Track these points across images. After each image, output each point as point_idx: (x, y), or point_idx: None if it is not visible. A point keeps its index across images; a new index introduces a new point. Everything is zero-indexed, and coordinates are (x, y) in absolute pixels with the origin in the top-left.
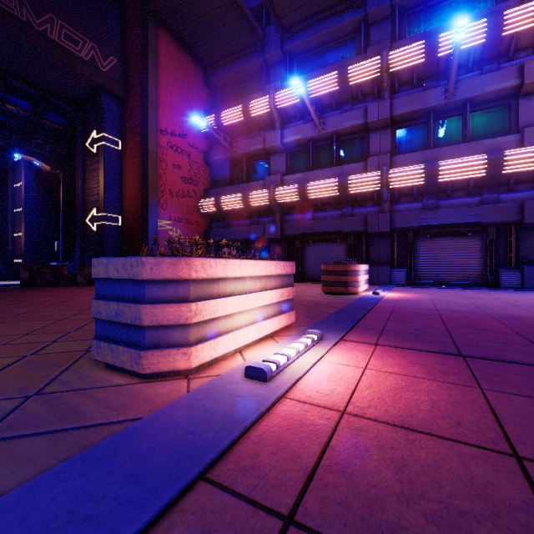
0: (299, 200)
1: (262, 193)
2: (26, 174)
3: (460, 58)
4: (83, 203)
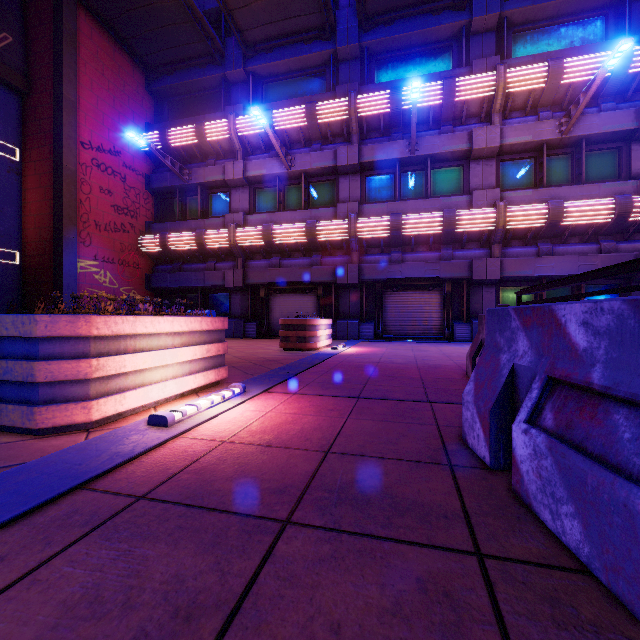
0: (265, 244)
1: (220, 234)
2: None
3: (422, 115)
4: None
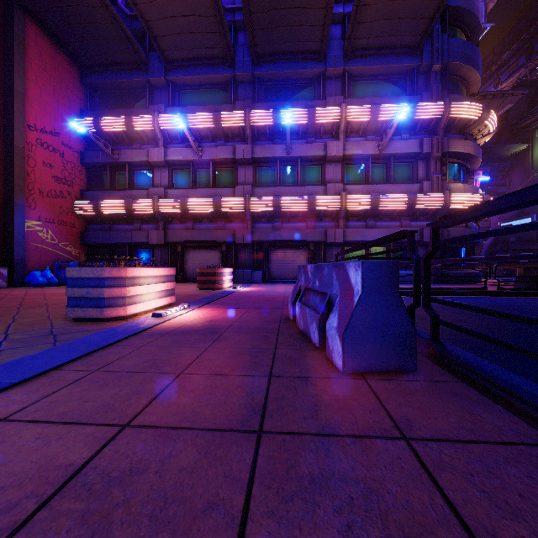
0: (181, 212)
1: (146, 203)
2: None
3: (295, 128)
4: None
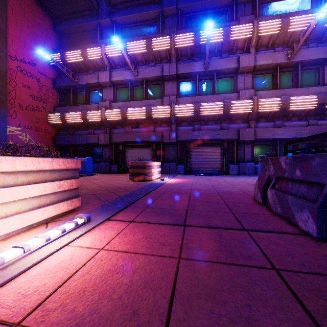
0: (122, 119)
1: (96, 113)
2: None
3: (211, 47)
4: None
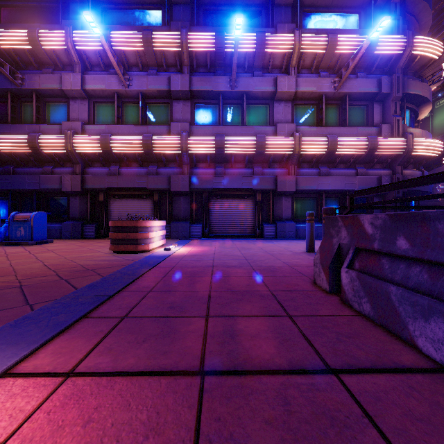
0: (103, 153)
1: (56, 139)
2: None
3: (240, 59)
4: None
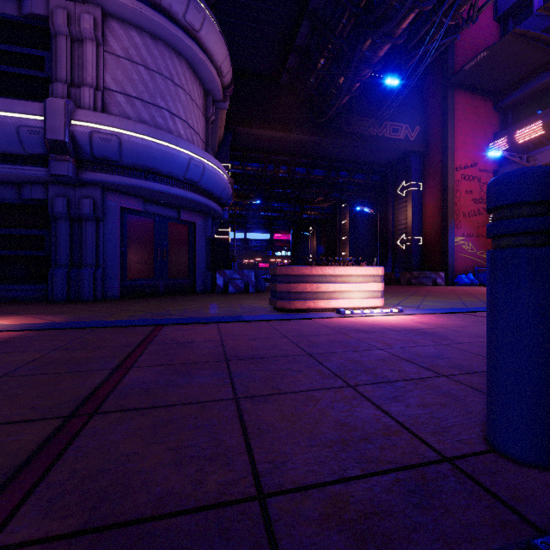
0: None
1: None
2: (349, 215)
3: None
4: (393, 231)
